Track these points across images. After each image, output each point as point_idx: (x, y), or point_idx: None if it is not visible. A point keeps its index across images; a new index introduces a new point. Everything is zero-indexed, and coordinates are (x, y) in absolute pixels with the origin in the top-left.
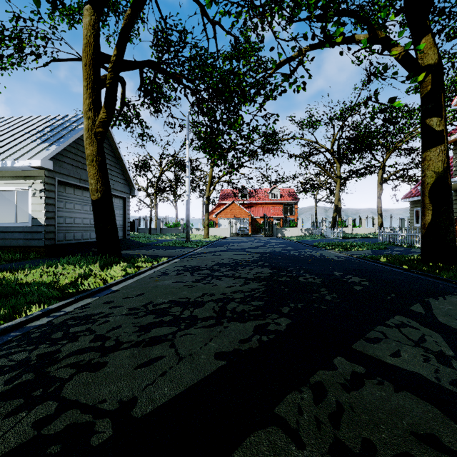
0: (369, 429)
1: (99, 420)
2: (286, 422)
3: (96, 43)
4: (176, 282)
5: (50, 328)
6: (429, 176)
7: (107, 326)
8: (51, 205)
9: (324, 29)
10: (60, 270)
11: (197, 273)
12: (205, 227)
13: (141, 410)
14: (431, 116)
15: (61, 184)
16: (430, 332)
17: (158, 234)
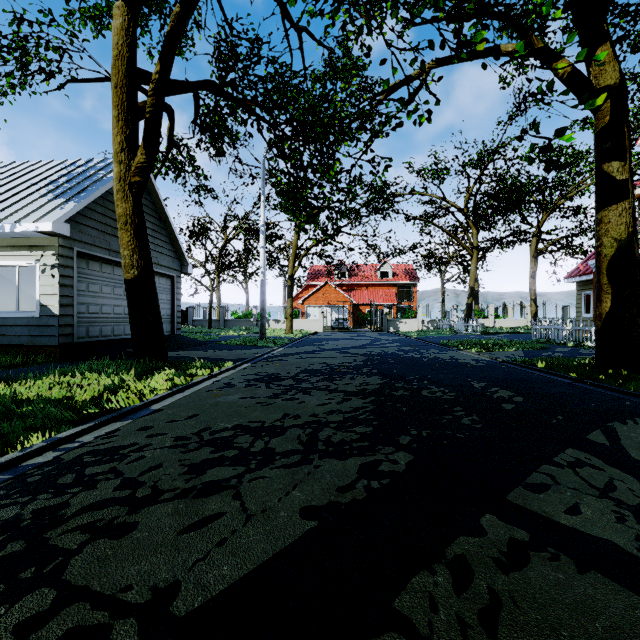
0: (544, 638)
1: (119, 621)
2: (412, 625)
3: (131, 55)
4: (245, 397)
5: (57, 467)
6: (607, 245)
7: (141, 465)
8: (68, 287)
9: (459, 32)
10: (78, 381)
11: (275, 384)
12: (287, 318)
13: (185, 604)
14: (610, 160)
15: (83, 257)
16: (620, 474)
17: (221, 328)
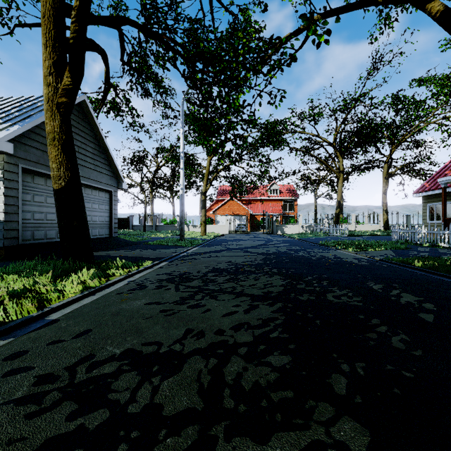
0: None
1: None
2: None
3: None
4: (151, 303)
5: None
6: None
7: None
8: (13, 197)
9: None
10: None
11: (184, 285)
12: (202, 224)
13: None
14: None
15: (28, 173)
16: None
17: (153, 231)
